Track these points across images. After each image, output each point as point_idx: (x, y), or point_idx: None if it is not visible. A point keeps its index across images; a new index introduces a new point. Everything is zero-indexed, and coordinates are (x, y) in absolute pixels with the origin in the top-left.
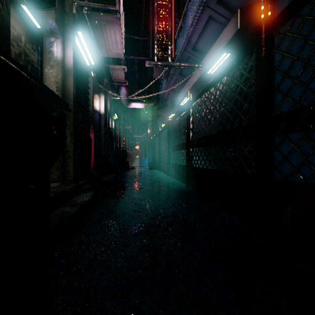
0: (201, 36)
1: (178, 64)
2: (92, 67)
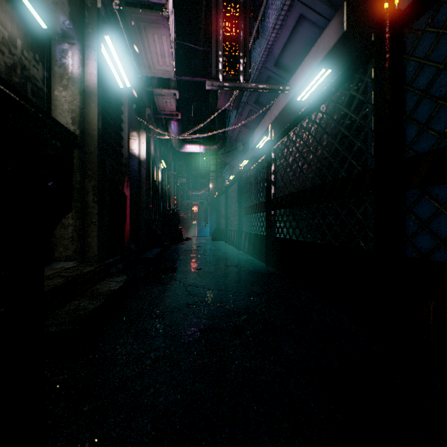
0: (288, 45)
1: (255, 85)
2: (127, 91)
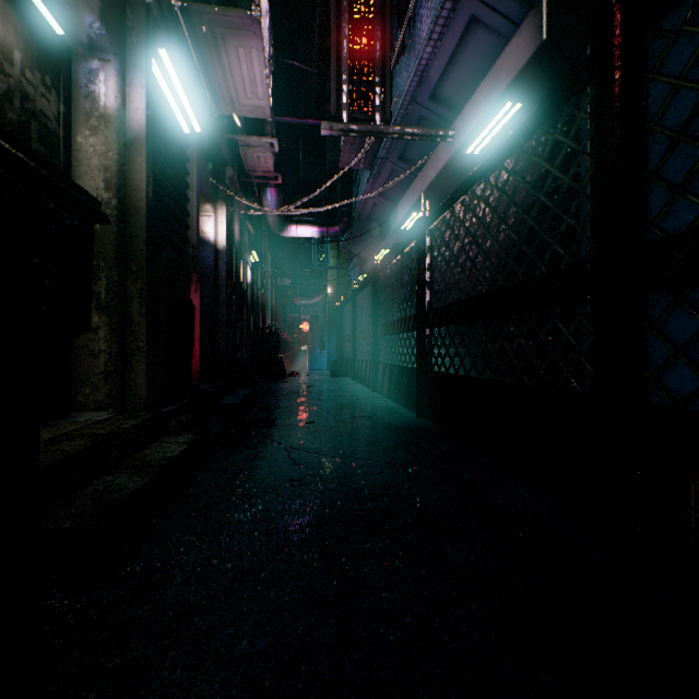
0: (451, 65)
1: (399, 129)
2: (196, 139)
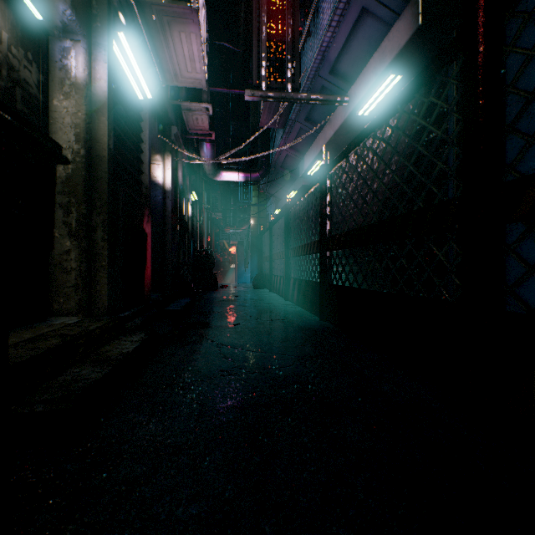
0: (346, 47)
1: (306, 95)
2: (148, 103)
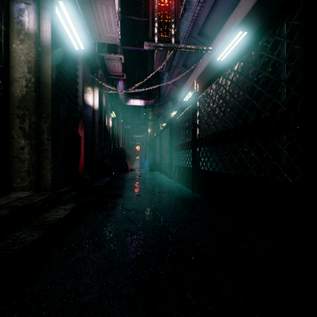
0: (209, 16)
1: (184, 46)
2: (81, 52)
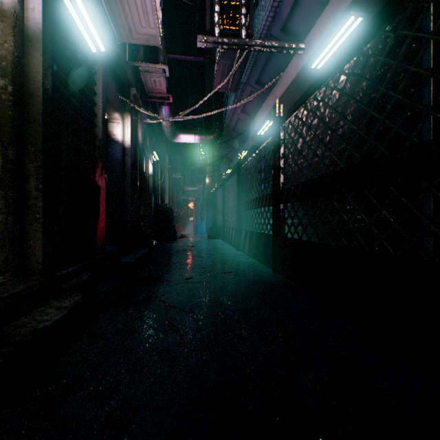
0: (299, 1)
1: (260, 42)
2: (101, 57)
